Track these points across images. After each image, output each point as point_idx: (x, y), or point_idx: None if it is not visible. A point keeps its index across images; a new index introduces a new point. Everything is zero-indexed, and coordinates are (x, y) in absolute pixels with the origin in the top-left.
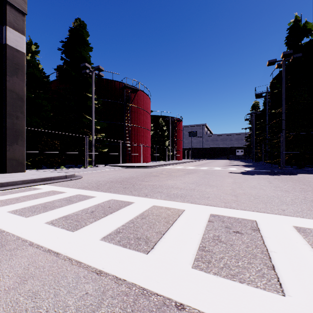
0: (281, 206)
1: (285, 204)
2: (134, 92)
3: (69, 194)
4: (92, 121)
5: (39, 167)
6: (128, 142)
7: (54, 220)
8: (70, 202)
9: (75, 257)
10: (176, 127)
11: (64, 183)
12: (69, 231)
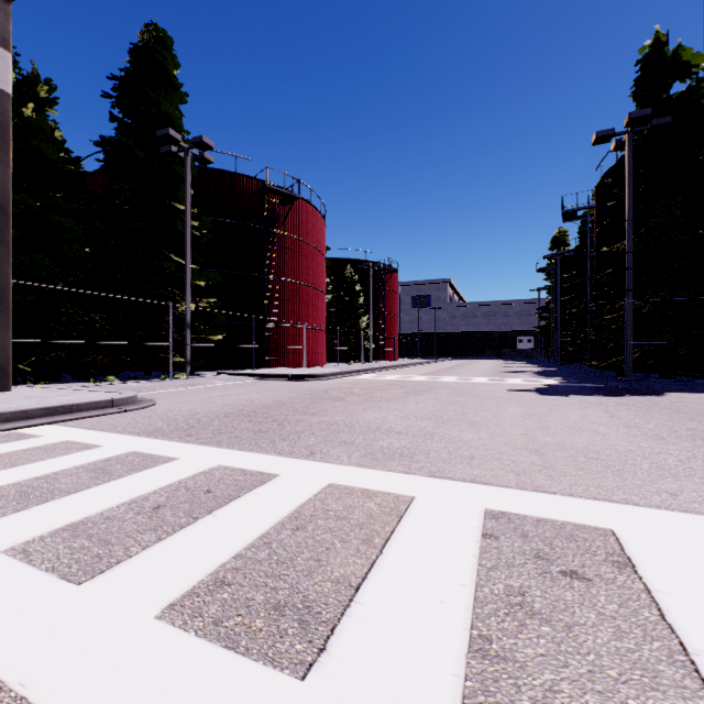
0: (663, 482)
1: (670, 475)
2: (288, 202)
3: (106, 453)
4: (186, 268)
5: (54, 379)
6: (274, 319)
7: (35, 541)
8: (102, 476)
9: (52, 701)
10: (384, 285)
11: (106, 419)
12: (68, 583)
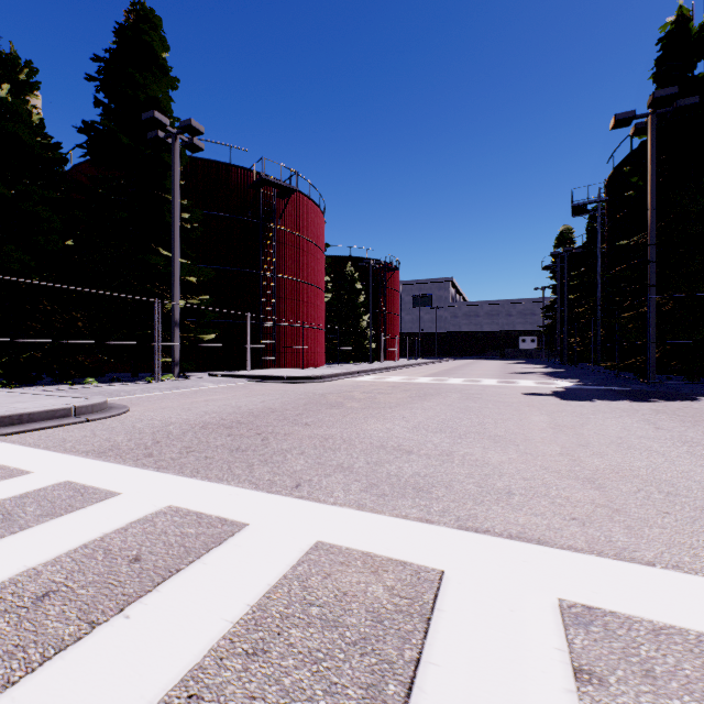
0: None
1: None
2: (285, 195)
3: (29, 484)
4: (174, 262)
5: (30, 382)
6: (270, 317)
7: None
8: None
9: None
10: (385, 284)
11: (59, 431)
12: None
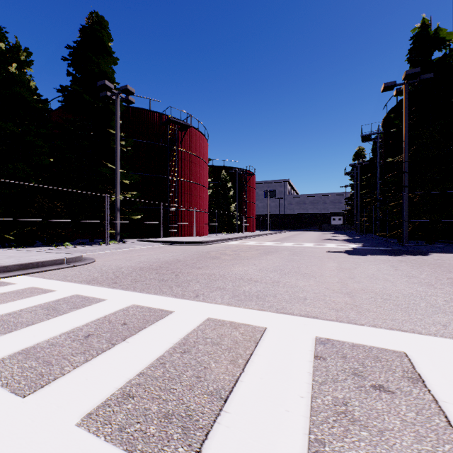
0: (436, 317)
1: (440, 311)
2: (183, 129)
3: (57, 296)
4: (116, 172)
5: (29, 245)
6: (174, 205)
7: None
8: (52, 312)
9: None
10: (246, 183)
11: (60, 271)
12: (16, 396)
